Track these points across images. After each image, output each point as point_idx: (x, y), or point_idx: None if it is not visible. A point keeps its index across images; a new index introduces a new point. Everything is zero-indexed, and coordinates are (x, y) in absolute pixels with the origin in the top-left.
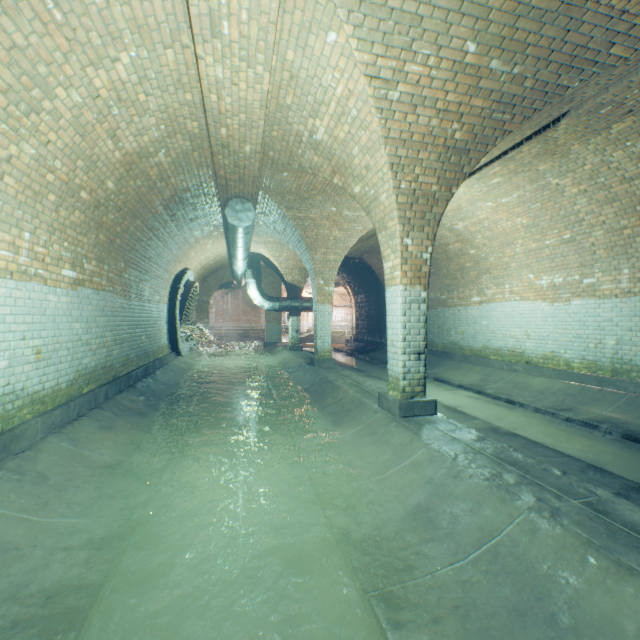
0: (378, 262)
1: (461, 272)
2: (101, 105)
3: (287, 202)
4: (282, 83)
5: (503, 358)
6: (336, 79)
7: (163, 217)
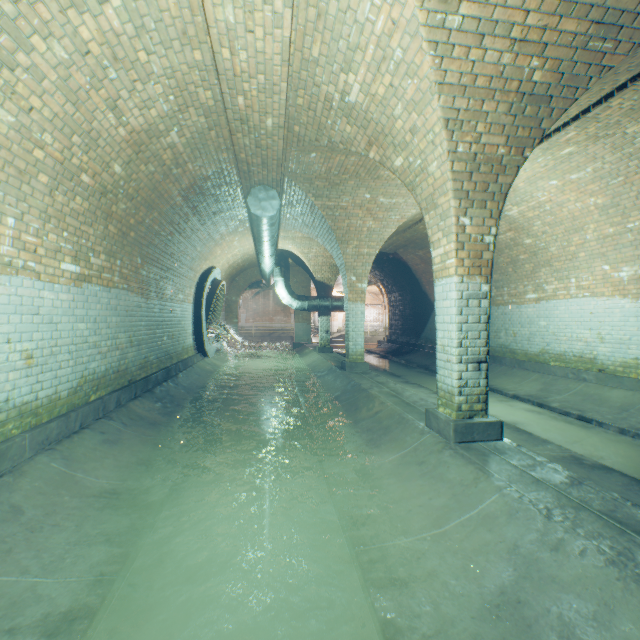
0: (414, 257)
1: (513, 265)
2: (93, 65)
3: (315, 189)
4: (307, 26)
5: (567, 365)
6: (376, 7)
7: (183, 209)
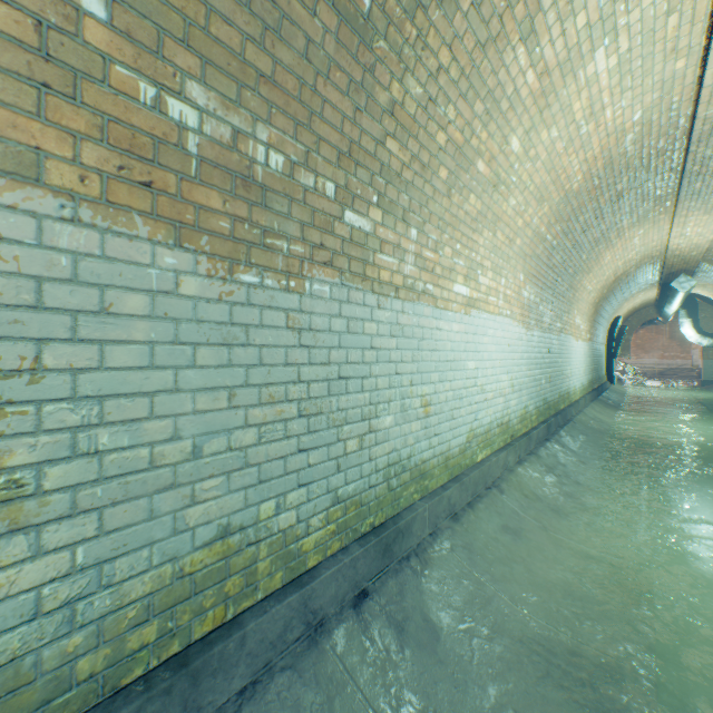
0: None
1: None
2: (615, 268)
3: None
4: None
5: None
6: None
7: (617, 292)
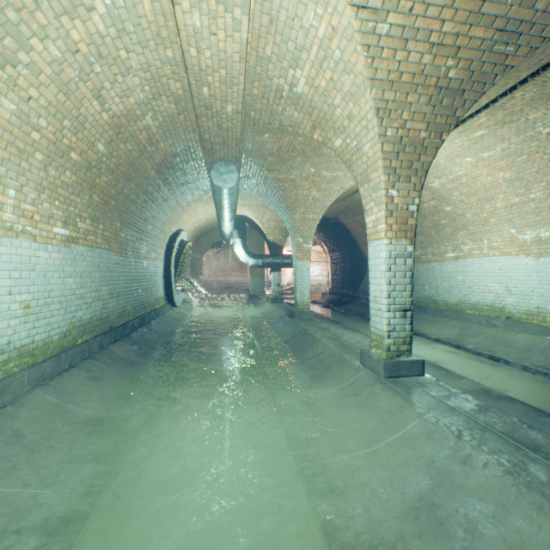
0: (352, 222)
1: (435, 229)
2: (82, 61)
3: (268, 164)
4: (261, 30)
5: (481, 313)
6: (318, 16)
7: (156, 181)
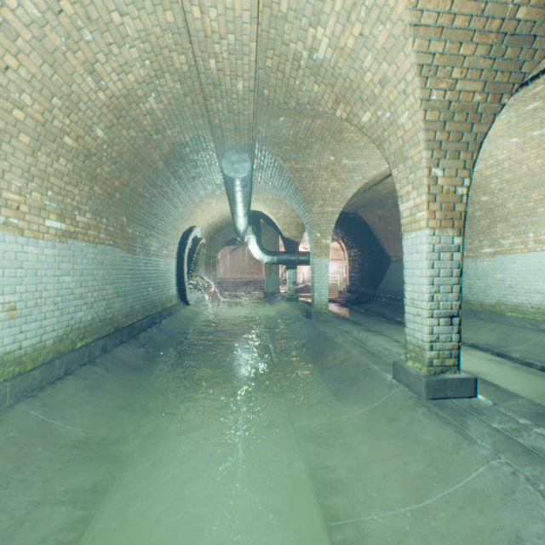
0: (373, 216)
1: (469, 222)
2: (67, 25)
3: (284, 153)
4: None
5: (525, 316)
6: None
7: (165, 174)
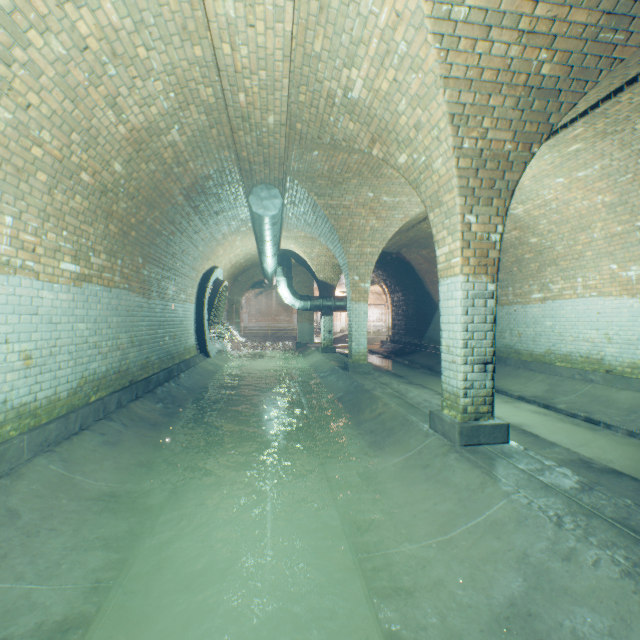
0: (418, 257)
1: (518, 265)
2: (92, 61)
3: (318, 188)
4: (309, 20)
5: (574, 365)
6: None
7: (185, 209)
